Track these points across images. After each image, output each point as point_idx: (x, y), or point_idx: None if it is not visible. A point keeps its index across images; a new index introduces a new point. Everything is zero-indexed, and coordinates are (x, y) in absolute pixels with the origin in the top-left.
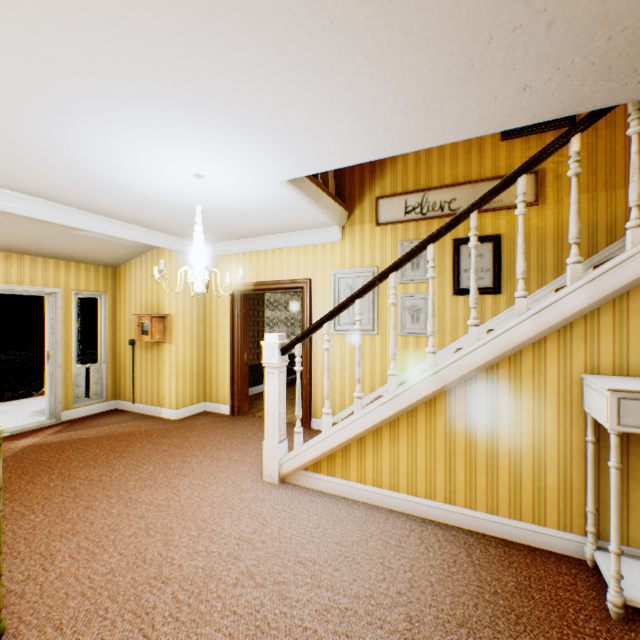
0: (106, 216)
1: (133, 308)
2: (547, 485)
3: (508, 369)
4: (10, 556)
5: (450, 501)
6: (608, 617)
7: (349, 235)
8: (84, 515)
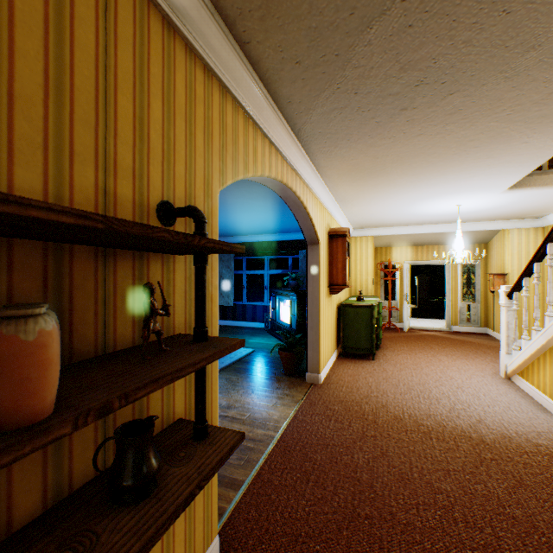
0: (453, 223)
1: (492, 269)
2: None
3: None
4: (391, 351)
5: None
6: None
7: None
8: (416, 352)
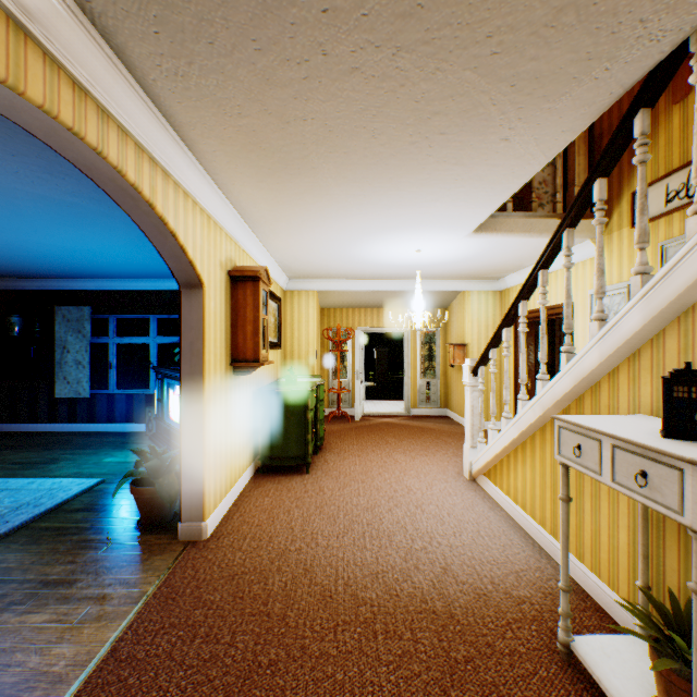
0: (412, 279)
1: (452, 339)
2: (619, 545)
3: (590, 402)
4: (336, 453)
5: (553, 534)
6: (557, 652)
7: (606, 246)
8: (368, 452)
